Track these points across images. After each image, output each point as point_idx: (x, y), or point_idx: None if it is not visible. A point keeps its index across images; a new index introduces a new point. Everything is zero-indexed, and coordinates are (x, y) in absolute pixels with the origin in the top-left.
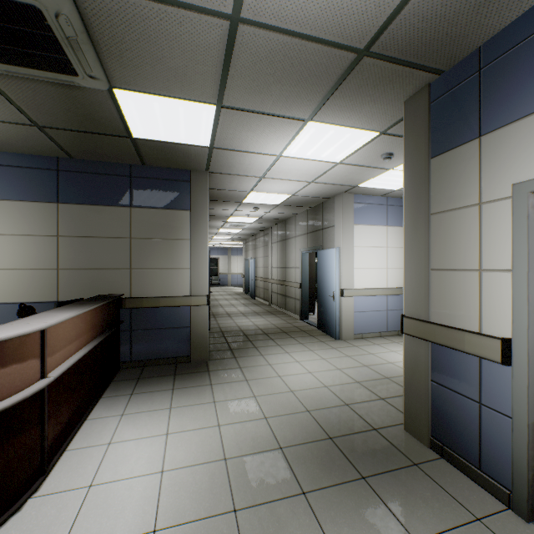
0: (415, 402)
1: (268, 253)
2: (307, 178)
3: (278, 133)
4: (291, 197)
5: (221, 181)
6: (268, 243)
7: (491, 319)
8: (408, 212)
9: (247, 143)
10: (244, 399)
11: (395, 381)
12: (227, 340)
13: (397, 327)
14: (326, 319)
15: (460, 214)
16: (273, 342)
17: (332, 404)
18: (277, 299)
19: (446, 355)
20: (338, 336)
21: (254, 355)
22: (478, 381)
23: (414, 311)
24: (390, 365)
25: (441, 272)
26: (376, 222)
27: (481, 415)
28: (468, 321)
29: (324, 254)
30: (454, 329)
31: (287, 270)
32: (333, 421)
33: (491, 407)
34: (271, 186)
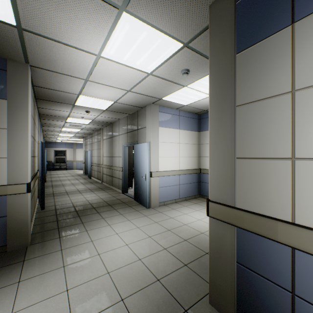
0: (220, 280)
1: (100, 146)
2: (125, 86)
3: (93, 22)
4: (114, 103)
5: (48, 79)
6: (100, 139)
7: (307, 209)
8: (214, 105)
9: (61, 31)
10: (54, 298)
11: (191, 243)
12: (57, 218)
13: (185, 195)
14: (140, 193)
15: (270, 103)
16: (99, 215)
17: (145, 282)
18: (106, 179)
19: (253, 240)
20: (148, 205)
21: (80, 231)
22: (291, 271)
23: (220, 196)
24: (186, 227)
25: (248, 160)
26: (173, 126)
27: (295, 305)
28: (279, 209)
29: (139, 147)
30: (265, 217)
31: (113, 158)
32: (147, 310)
33: (307, 300)
34: (97, 91)
